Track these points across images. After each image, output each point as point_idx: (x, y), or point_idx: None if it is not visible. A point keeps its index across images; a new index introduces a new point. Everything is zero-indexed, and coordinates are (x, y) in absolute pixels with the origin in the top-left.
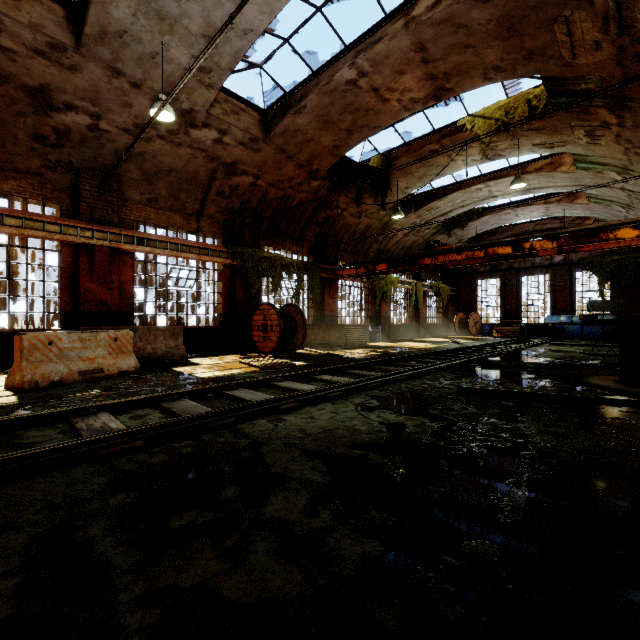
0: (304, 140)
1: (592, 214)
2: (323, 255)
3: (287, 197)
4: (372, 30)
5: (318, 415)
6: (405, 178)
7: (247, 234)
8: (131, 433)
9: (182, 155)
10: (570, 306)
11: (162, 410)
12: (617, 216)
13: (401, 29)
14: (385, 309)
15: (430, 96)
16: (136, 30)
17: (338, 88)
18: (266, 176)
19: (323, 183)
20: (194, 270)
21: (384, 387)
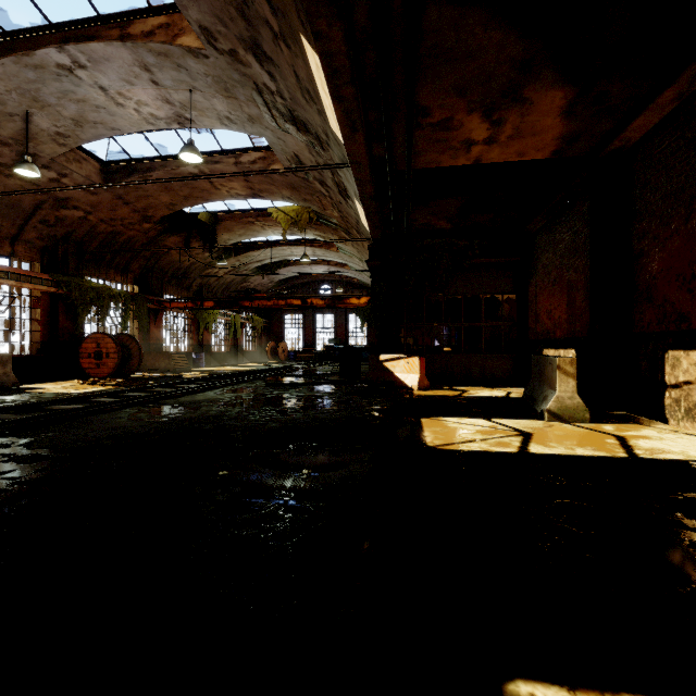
0: (144, 195)
1: (355, 276)
2: (149, 287)
3: (117, 232)
4: (212, 153)
5: (196, 397)
6: (229, 233)
7: (71, 263)
8: (109, 404)
9: (9, 184)
10: (346, 338)
11: (91, 403)
12: (367, 280)
13: (233, 164)
14: (207, 338)
15: (250, 195)
16: (3, 97)
17: (182, 174)
18: (99, 213)
19: (155, 226)
20: (10, 296)
21: (225, 387)
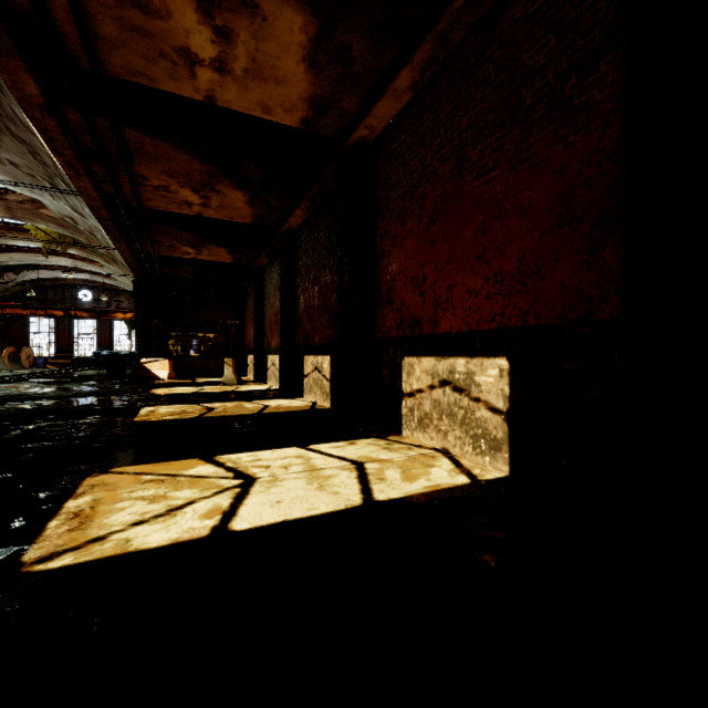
0: None
1: (122, 286)
2: None
3: None
4: None
5: None
6: None
7: None
8: None
9: None
10: (111, 344)
11: None
12: None
13: None
14: None
15: (8, 217)
16: None
17: None
18: None
19: None
20: None
21: None
